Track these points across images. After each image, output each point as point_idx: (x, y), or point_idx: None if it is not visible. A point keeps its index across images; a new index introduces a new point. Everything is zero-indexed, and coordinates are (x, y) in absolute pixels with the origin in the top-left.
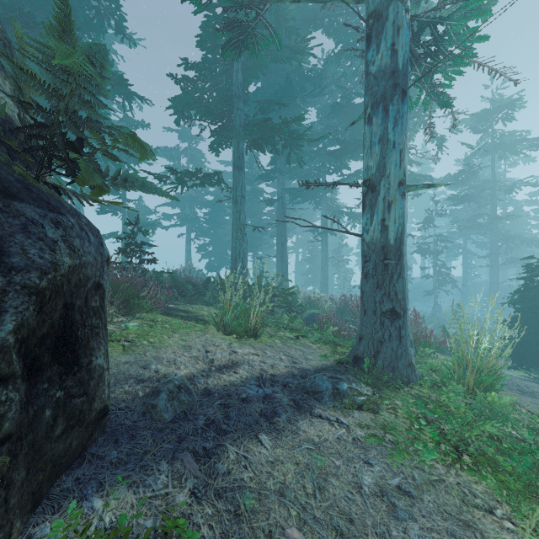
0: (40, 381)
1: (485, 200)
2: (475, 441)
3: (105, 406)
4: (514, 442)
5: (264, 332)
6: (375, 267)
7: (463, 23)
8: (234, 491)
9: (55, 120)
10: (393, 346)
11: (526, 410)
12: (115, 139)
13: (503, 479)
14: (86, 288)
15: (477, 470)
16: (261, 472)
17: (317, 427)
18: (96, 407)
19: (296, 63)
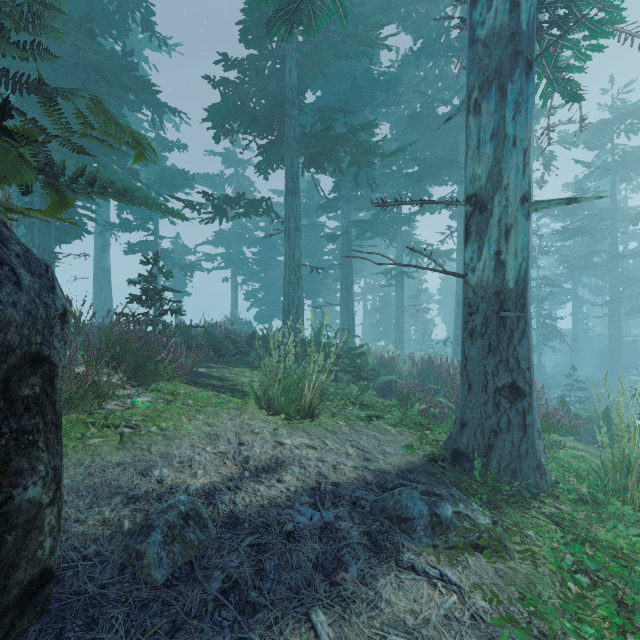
0: None
1: (603, 233)
2: None
3: (44, 569)
4: None
5: (323, 411)
6: (485, 322)
7: None
8: None
9: None
10: (514, 439)
11: None
12: (88, 124)
13: None
14: (3, 366)
15: None
16: None
17: (409, 592)
18: (21, 577)
19: (365, 66)
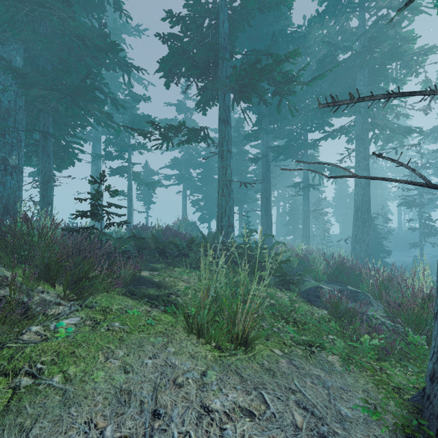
0: None
1: None
2: None
3: None
4: None
5: (258, 343)
6: None
7: None
8: None
9: None
10: None
11: None
12: None
13: None
14: None
15: None
16: None
17: None
18: None
19: (280, 28)
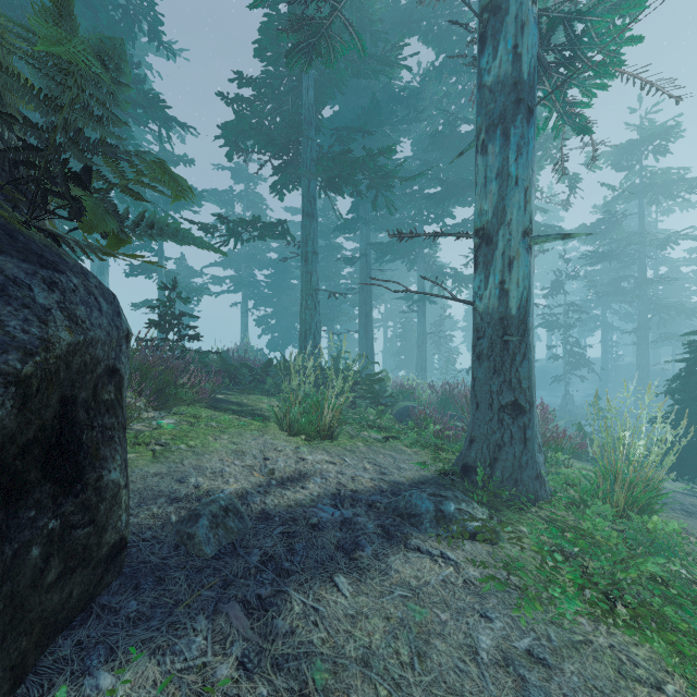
0: (23, 507)
1: (631, 257)
2: (632, 585)
3: (122, 537)
4: (686, 586)
5: (342, 432)
6: (491, 345)
7: (609, 19)
8: (299, 660)
9: (50, 141)
10: (516, 452)
11: (696, 539)
12: (139, 171)
13: (674, 640)
14: (94, 375)
15: (637, 627)
16: (337, 632)
17: (414, 565)
18: (108, 539)
19: (385, 80)
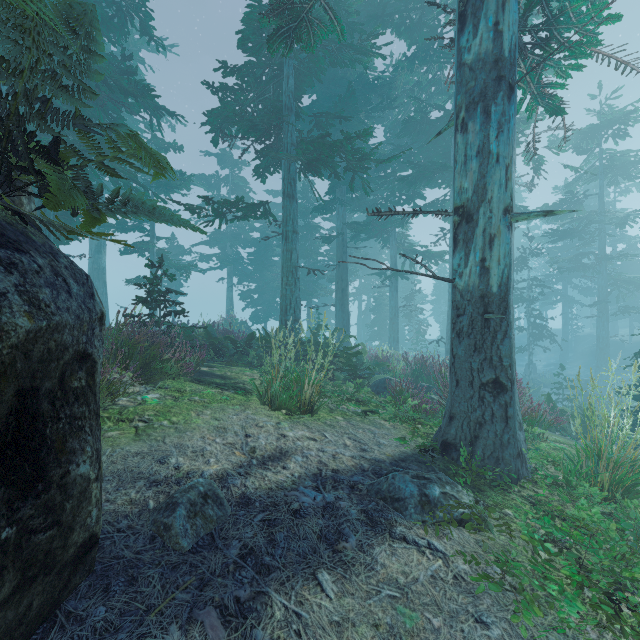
0: None
1: (592, 235)
2: (635, 584)
3: (92, 534)
4: None
5: (322, 406)
6: (471, 323)
7: None
8: None
9: (11, 110)
10: (497, 430)
11: None
12: (117, 147)
13: None
14: (61, 362)
15: None
16: None
17: (401, 557)
18: (76, 539)
19: (360, 70)
